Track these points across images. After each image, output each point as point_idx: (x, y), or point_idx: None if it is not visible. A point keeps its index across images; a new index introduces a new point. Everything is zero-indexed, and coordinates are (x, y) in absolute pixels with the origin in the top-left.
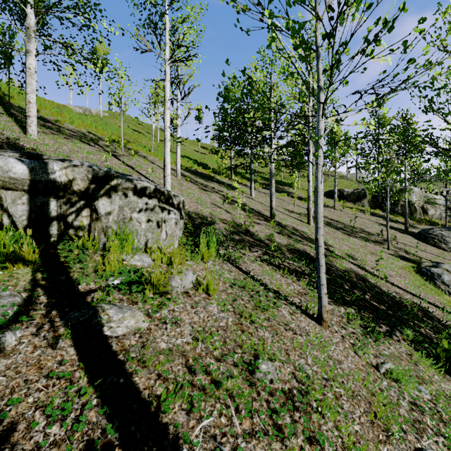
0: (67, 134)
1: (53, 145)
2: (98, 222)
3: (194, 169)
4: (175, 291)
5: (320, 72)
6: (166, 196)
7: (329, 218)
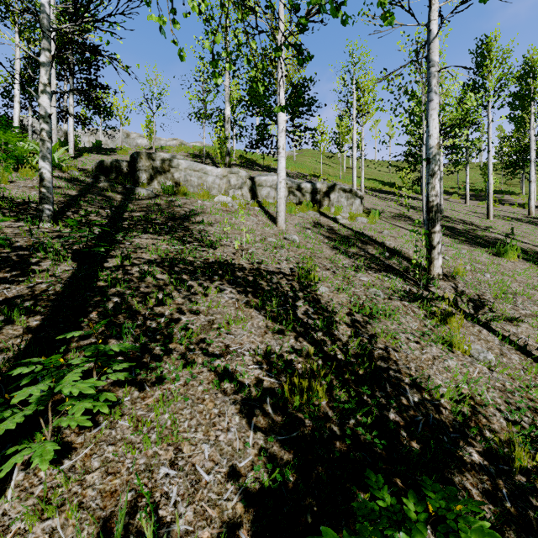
0: (291, 176)
1: None
2: (330, 202)
3: (379, 188)
4: (358, 221)
5: (424, 125)
6: (354, 192)
7: None
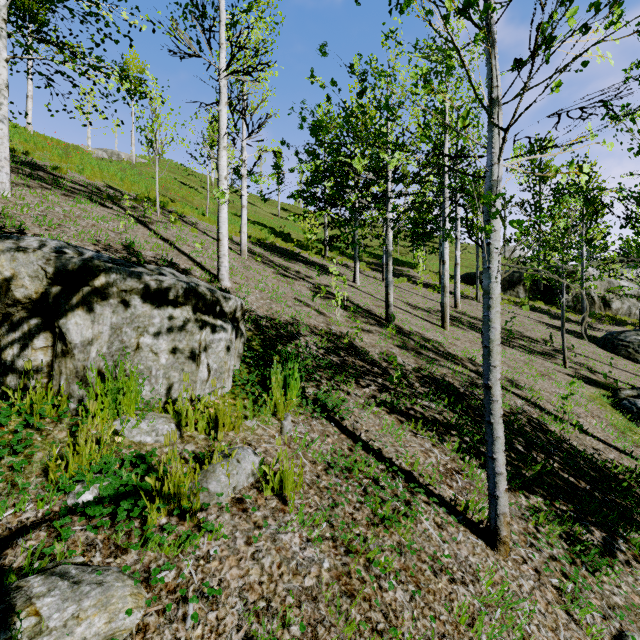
0: (68, 189)
1: (36, 206)
2: (66, 359)
3: (270, 242)
4: (215, 501)
5: (495, 72)
6: (209, 301)
7: (471, 315)
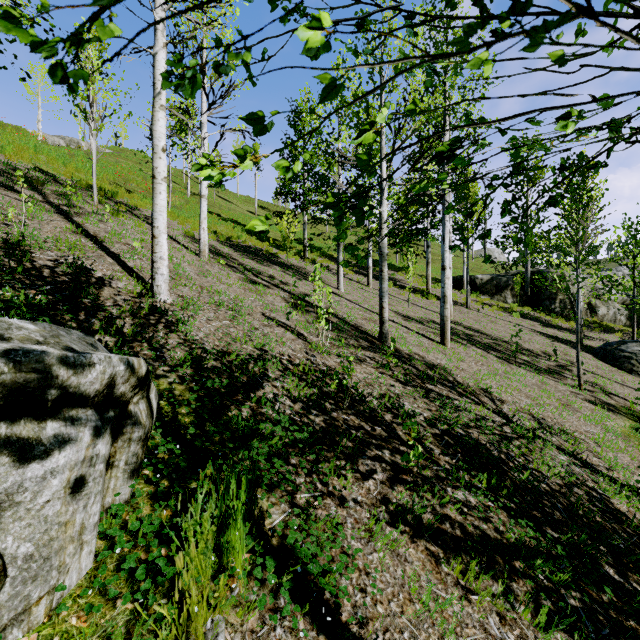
0: None
1: None
2: None
3: (242, 241)
4: None
5: None
6: (14, 384)
7: (464, 325)
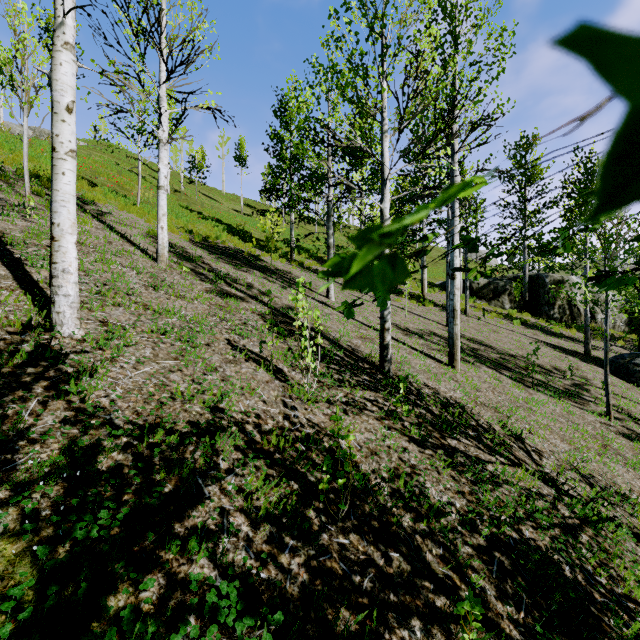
0: None
1: None
2: None
3: (221, 242)
4: None
5: None
6: None
7: (467, 336)
